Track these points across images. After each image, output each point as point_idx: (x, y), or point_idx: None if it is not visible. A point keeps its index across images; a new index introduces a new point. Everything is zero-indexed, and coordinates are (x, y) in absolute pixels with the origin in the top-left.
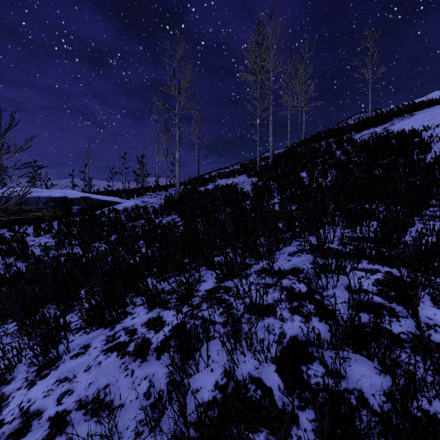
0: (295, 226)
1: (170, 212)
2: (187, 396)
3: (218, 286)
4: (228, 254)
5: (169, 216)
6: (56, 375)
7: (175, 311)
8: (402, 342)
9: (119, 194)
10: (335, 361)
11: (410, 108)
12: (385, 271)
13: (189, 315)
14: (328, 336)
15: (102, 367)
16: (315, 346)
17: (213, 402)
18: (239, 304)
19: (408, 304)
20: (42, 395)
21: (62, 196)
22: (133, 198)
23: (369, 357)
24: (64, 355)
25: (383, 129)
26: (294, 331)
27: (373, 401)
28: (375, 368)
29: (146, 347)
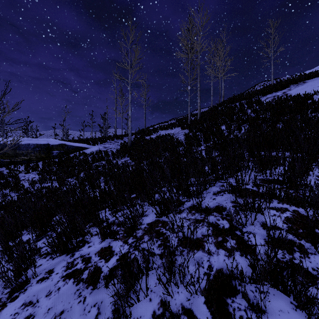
0: (218, 169)
1: (124, 155)
2: None
3: (158, 220)
4: (165, 194)
5: (123, 158)
6: (23, 298)
7: (122, 242)
8: (313, 278)
9: (88, 142)
10: (257, 301)
11: (303, 78)
12: (292, 210)
13: (133, 246)
14: (248, 270)
15: (60, 293)
16: (238, 280)
17: None
18: (174, 238)
19: (316, 242)
20: (10, 318)
21: (46, 143)
22: (97, 144)
23: (285, 293)
24: (33, 279)
25: (283, 93)
26: (219, 264)
27: None
28: (291, 304)
29: (97, 275)
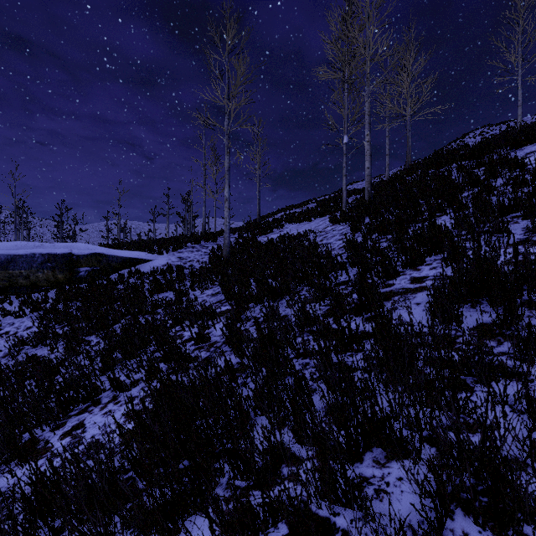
0: None
1: (212, 279)
2: None
3: None
4: None
5: (210, 288)
6: None
7: None
8: None
9: (150, 247)
10: None
11: None
12: None
13: None
14: None
15: None
16: None
17: None
18: None
19: None
20: None
21: (66, 253)
22: (167, 252)
23: None
24: None
25: None
26: None
27: None
28: None
29: None
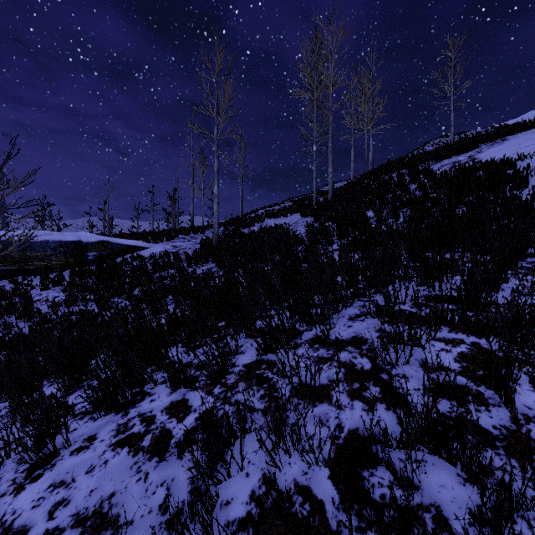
0: (359, 281)
1: (206, 259)
2: (214, 510)
3: (260, 359)
4: (273, 318)
5: (205, 265)
6: (51, 477)
7: (204, 393)
8: (493, 440)
9: (146, 238)
10: (405, 470)
11: (502, 132)
12: (471, 342)
13: (221, 399)
14: (397, 430)
15: (108, 468)
16: (381, 444)
17: (247, 519)
18: (285, 385)
19: (500, 388)
20: (31, 505)
21: (76, 240)
22: (161, 242)
23: (450, 461)
24: (64, 450)
25: (469, 158)
26: (354, 422)
27: (456, 522)
28: (458, 476)
29: (165, 441)
